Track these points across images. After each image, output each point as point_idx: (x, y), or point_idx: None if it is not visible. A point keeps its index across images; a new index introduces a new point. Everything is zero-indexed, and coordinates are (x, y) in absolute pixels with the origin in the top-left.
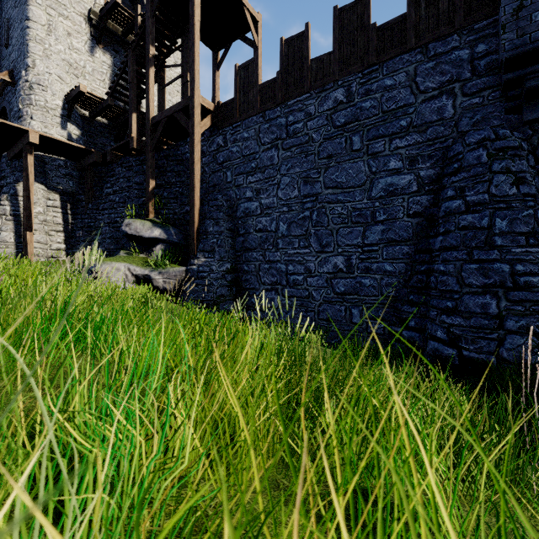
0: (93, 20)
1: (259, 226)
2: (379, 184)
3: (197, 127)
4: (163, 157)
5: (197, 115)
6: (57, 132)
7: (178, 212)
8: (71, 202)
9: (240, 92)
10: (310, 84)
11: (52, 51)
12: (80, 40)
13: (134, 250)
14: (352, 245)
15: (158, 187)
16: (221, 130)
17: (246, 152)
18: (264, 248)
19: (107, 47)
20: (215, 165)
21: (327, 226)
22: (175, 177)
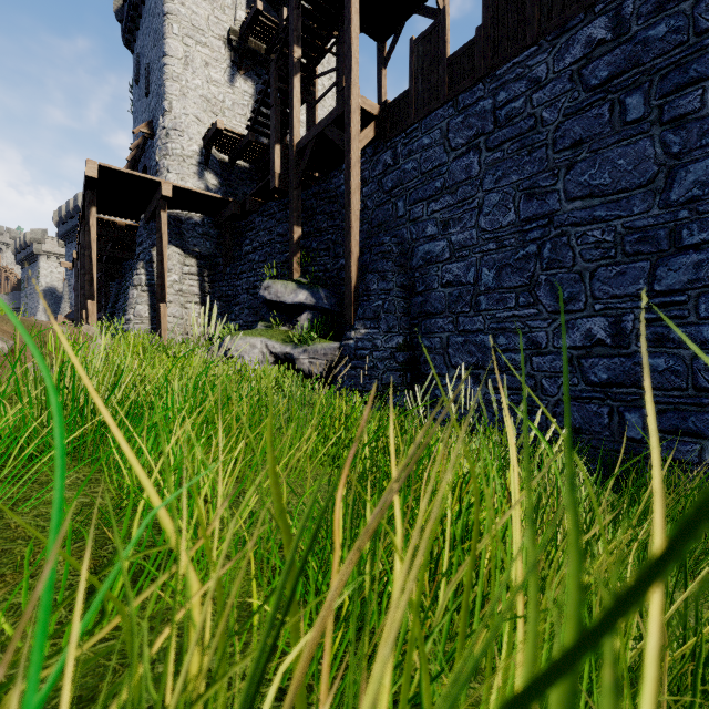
0: (233, 42)
1: (448, 278)
2: (688, 174)
3: (355, 141)
4: (312, 196)
5: (355, 124)
6: (194, 184)
7: (331, 268)
8: (208, 267)
9: (417, 77)
10: (537, 29)
11: (189, 88)
12: (219, 69)
13: (274, 322)
14: (625, 296)
15: (305, 236)
16: (388, 142)
17: (426, 167)
18: (456, 310)
19: (248, 73)
20: (380, 195)
21: (571, 266)
22: (327, 220)
